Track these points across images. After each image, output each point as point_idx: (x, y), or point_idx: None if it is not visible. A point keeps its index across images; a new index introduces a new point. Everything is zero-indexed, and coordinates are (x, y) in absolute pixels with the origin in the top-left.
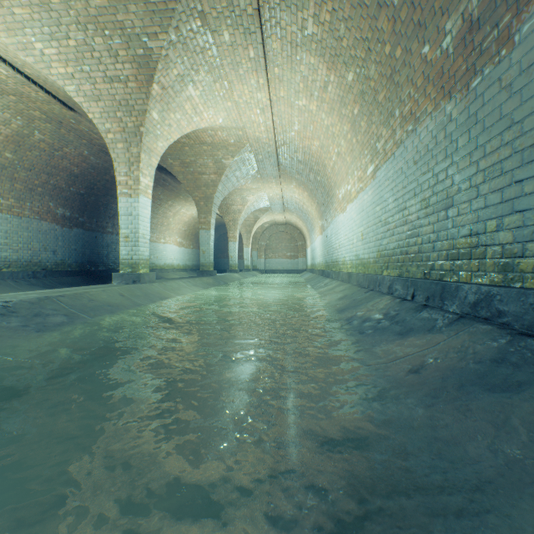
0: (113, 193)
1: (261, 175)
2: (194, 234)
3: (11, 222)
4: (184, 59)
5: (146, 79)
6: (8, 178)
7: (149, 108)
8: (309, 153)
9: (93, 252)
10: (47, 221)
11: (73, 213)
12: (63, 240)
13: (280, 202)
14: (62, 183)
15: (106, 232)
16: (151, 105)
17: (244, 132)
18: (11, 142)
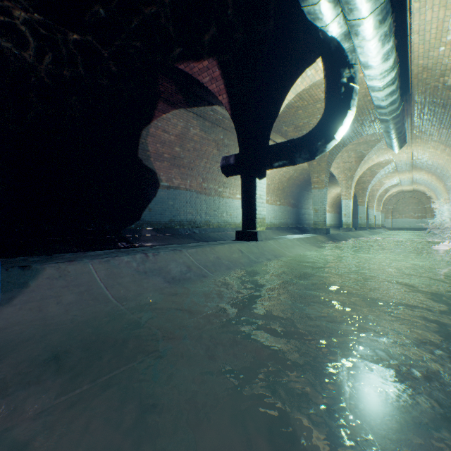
0: (306, 189)
1: (398, 171)
2: (335, 203)
3: (282, 208)
4: (374, 151)
5: (359, 161)
6: (283, 192)
7: (357, 169)
8: (435, 163)
9: (299, 218)
10: (289, 206)
11: (294, 201)
12: (292, 214)
13: (410, 180)
14: (293, 190)
15: (302, 208)
16: (358, 167)
17: (392, 159)
18: (287, 179)
